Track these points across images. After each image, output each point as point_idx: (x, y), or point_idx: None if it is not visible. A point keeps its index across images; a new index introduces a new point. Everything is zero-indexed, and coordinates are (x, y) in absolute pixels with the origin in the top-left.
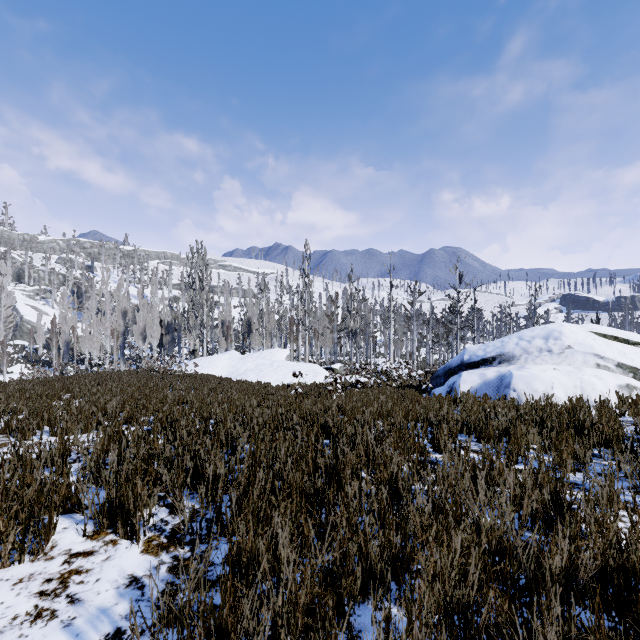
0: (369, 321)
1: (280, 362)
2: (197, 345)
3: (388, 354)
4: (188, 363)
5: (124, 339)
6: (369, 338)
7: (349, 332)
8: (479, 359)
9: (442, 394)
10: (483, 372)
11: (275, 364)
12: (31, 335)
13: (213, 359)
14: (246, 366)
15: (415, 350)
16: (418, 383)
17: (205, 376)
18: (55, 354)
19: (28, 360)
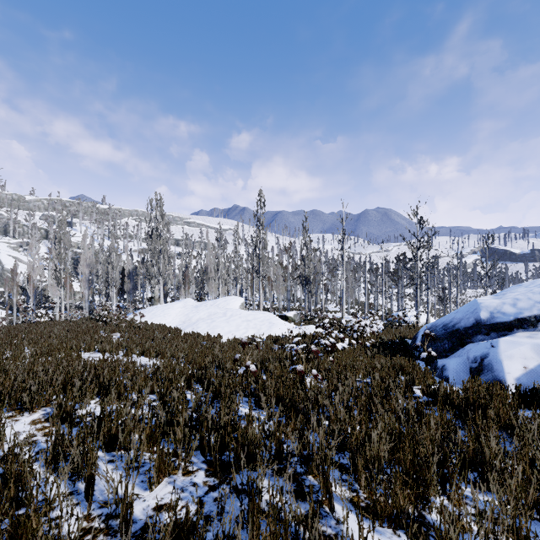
0: (318, 270)
1: (233, 311)
2: (156, 292)
3: (335, 300)
4: (142, 311)
5: (89, 287)
6: (318, 286)
7: (303, 280)
8: (511, 319)
9: (463, 371)
10: (539, 342)
11: (228, 313)
12: (6, 283)
13: (166, 307)
14: (199, 315)
15: (366, 297)
16: (388, 338)
17: (153, 327)
18: (15, 301)
19: (4, 306)
